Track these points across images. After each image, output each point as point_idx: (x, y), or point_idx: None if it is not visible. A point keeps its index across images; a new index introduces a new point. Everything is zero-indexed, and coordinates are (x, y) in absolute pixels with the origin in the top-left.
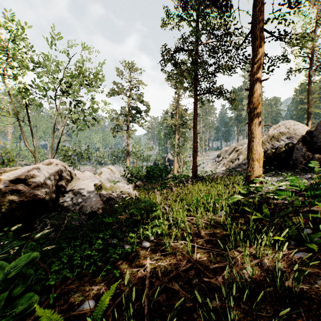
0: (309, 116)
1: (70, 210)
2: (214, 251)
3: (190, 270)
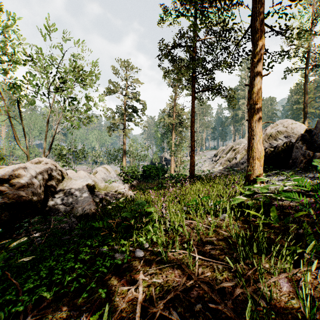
0: (305, 115)
1: (60, 212)
2: (219, 264)
3: (192, 290)
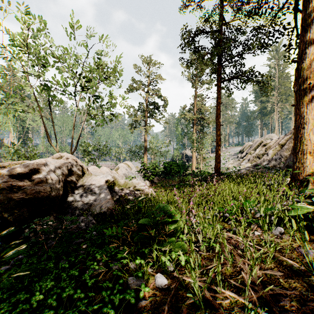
0: None
1: (77, 209)
2: None
3: None
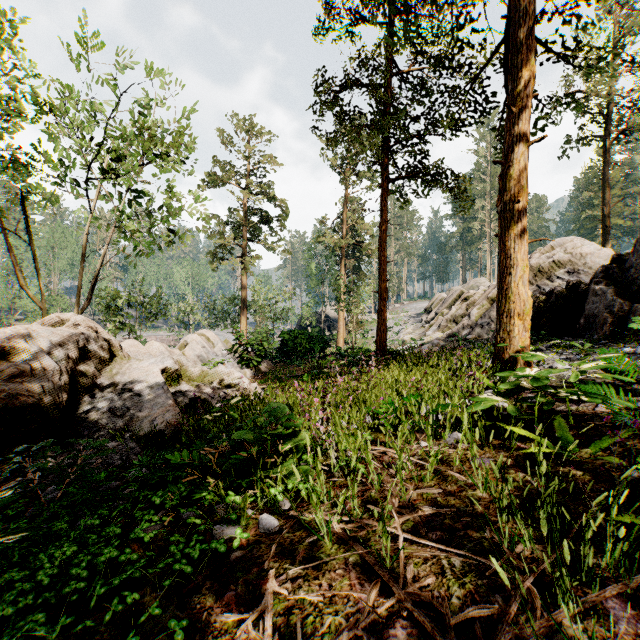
0: (607, 231)
1: (102, 429)
2: (454, 555)
3: (392, 626)
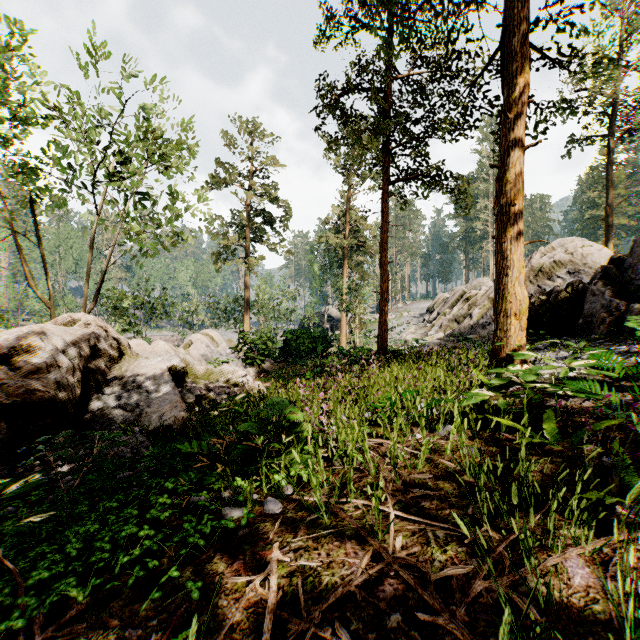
0: (609, 231)
1: (113, 423)
2: (439, 528)
3: (381, 584)
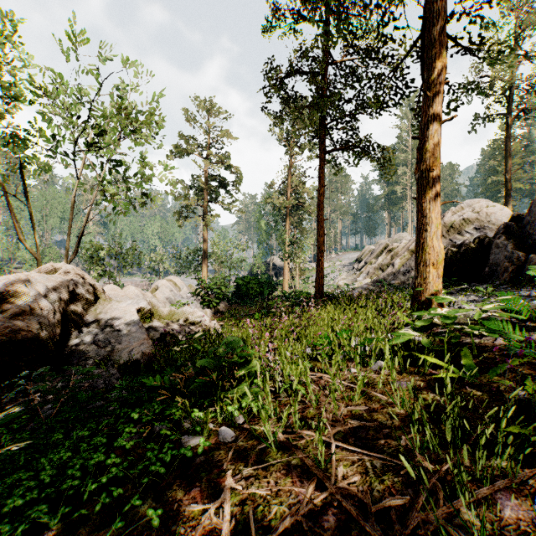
0: (508, 193)
1: (89, 358)
2: (376, 458)
3: (325, 513)
